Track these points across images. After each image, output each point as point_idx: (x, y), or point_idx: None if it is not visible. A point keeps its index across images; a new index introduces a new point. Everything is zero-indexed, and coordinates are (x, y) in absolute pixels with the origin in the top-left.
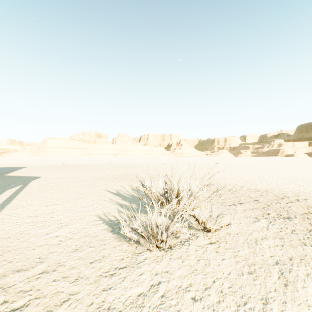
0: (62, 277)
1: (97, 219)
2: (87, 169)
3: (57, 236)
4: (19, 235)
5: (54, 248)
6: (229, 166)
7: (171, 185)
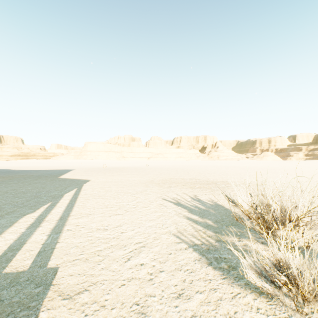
0: None
1: (177, 240)
2: (129, 172)
3: (142, 265)
4: (97, 257)
5: (148, 287)
6: (287, 171)
7: (265, 200)
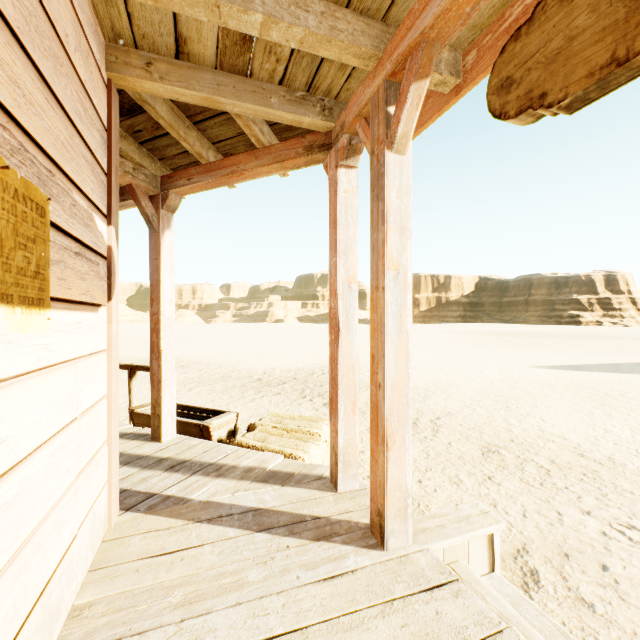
0: None
1: None
2: None
3: None
4: None
5: None
6: None
7: None
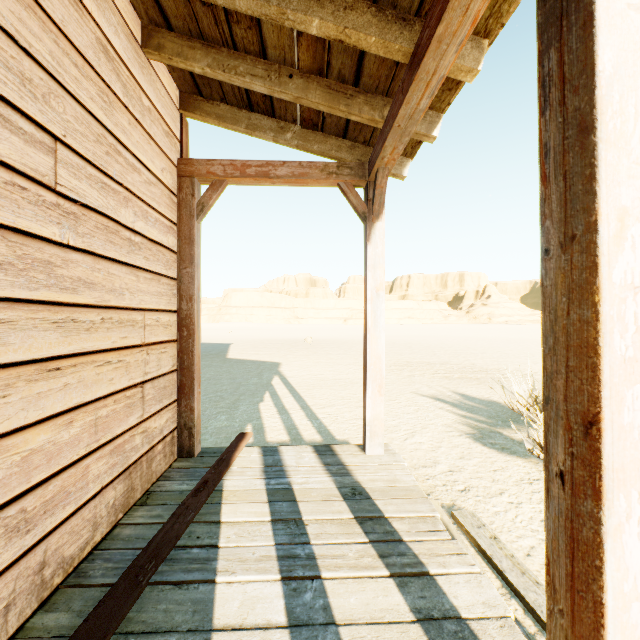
0: (476, 477)
1: (447, 429)
2: (328, 350)
3: (421, 443)
4: None
5: (434, 453)
6: None
7: None
